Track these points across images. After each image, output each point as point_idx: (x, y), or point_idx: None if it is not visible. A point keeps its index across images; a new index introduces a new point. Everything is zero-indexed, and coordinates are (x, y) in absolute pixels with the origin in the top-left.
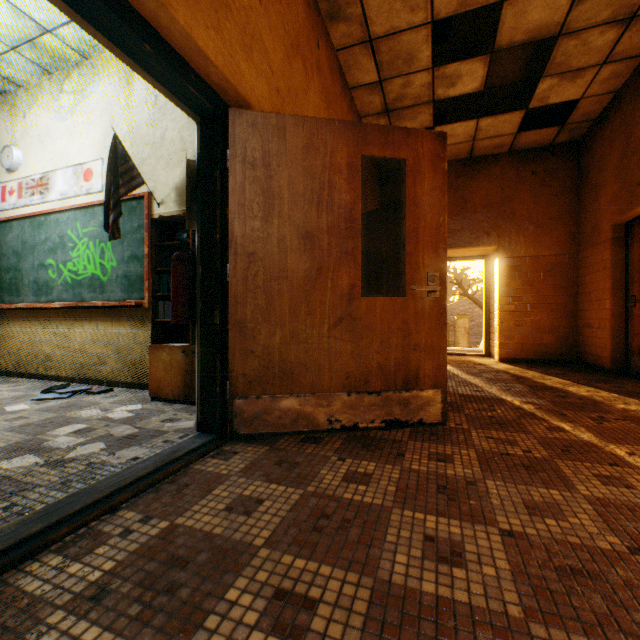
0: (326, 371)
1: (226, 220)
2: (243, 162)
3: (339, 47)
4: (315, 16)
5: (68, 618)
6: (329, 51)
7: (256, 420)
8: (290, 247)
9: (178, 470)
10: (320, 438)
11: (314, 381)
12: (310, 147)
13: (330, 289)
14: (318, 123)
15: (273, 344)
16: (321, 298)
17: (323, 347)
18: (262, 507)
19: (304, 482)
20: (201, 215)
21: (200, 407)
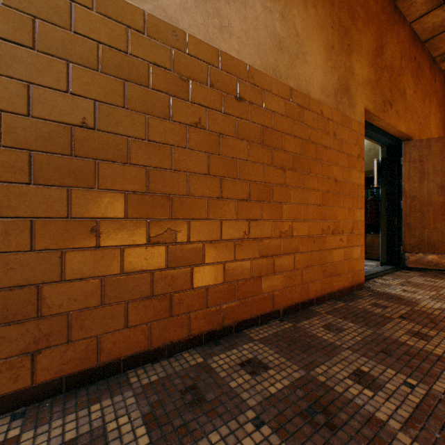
0: None
1: (399, 184)
2: (408, 161)
3: None
4: (433, 67)
5: (399, 285)
6: (439, 76)
7: (415, 262)
8: (432, 192)
9: (390, 272)
10: None
11: None
12: (443, 149)
13: None
14: None
15: (423, 232)
16: None
17: None
18: (437, 282)
19: None
20: (386, 183)
21: (386, 255)
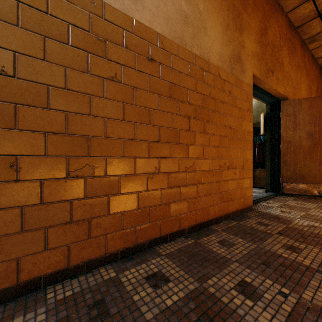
0: (317, 177)
1: (279, 132)
2: (285, 115)
3: (312, 49)
4: (303, 47)
5: (278, 207)
6: (307, 54)
7: (290, 190)
8: (302, 138)
9: (272, 197)
10: (314, 198)
11: (312, 180)
12: (310, 106)
13: (319, 150)
14: (314, 98)
15: (296, 168)
16: (315, 153)
17: (316, 169)
18: (306, 205)
19: (316, 203)
20: (270, 131)
21: (269, 185)
